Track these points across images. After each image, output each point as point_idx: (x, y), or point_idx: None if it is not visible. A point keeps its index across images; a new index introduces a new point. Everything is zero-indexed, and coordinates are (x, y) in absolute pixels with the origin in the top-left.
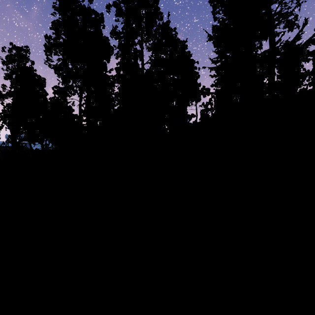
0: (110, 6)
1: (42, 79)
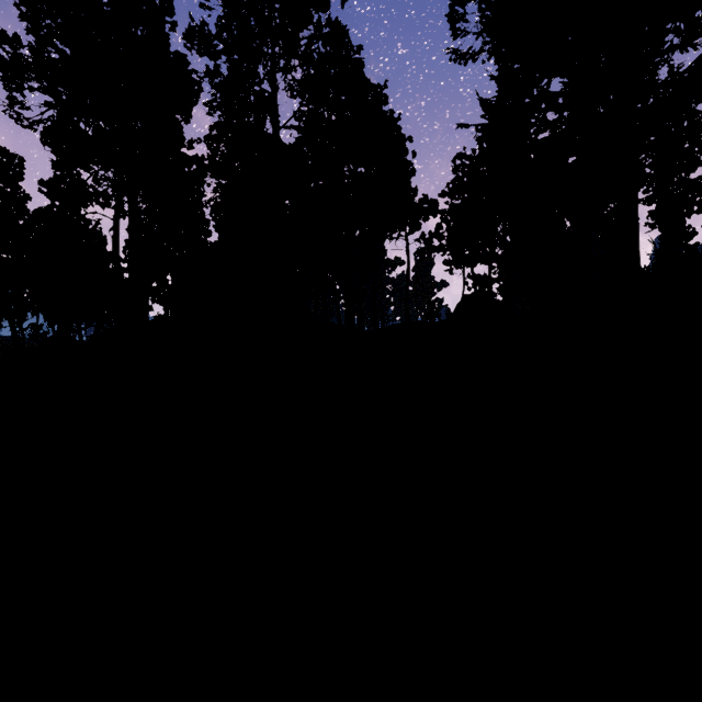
0: None
1: (13, 159)
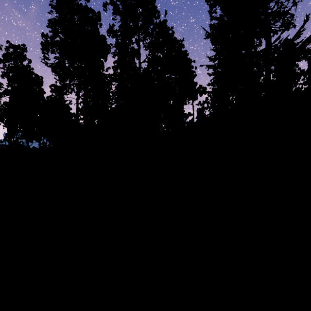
0: (106, 4)
1: (39, 77)
